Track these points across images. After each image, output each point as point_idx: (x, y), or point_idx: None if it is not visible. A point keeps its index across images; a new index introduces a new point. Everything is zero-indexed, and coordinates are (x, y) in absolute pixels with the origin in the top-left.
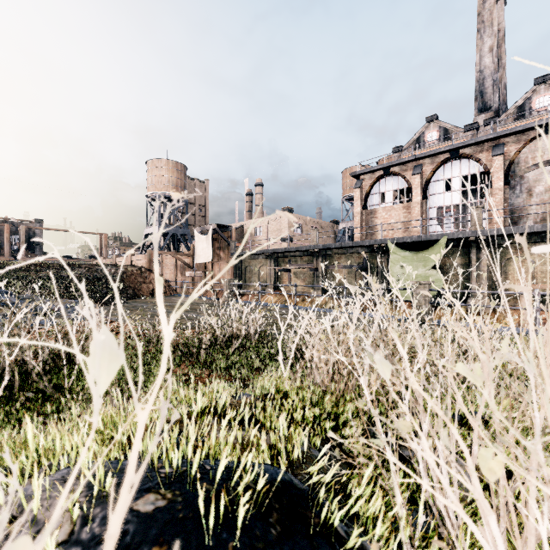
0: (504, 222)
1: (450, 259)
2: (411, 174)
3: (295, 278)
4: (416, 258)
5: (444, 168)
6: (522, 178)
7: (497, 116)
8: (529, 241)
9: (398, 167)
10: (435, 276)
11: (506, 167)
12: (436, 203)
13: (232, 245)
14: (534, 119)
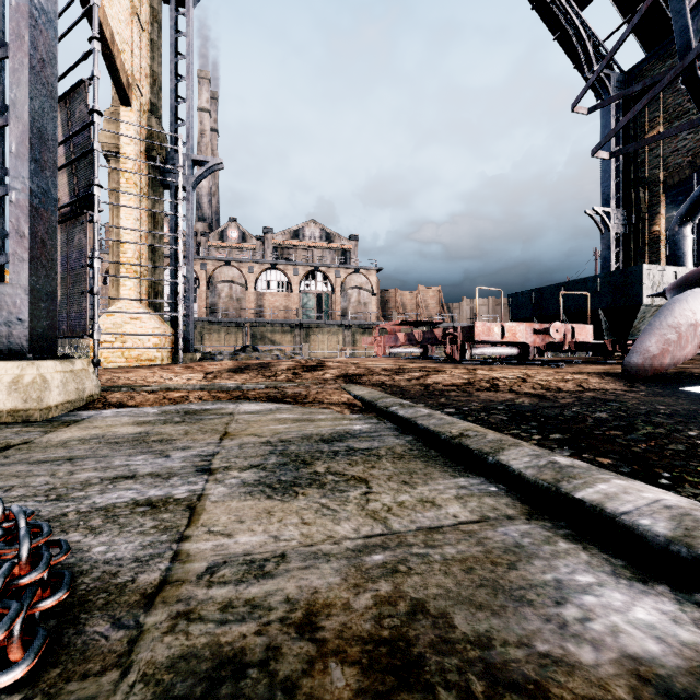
0: (207, 311)
1: None
2: None
3: None
4: None
5: None
6: (216, 287)
7: (209, 232)
8: (213, 326)
9: None
10: None
11: (208, 278)
12: (167, 291)
13: None
14: (229, 243)
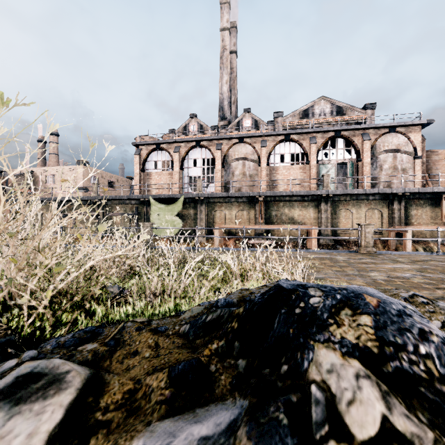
0: (222, 189)
1: (188, 211)
2: (173, 151)
3: (79, 223)
4: (167, 209)
5: (193, 151)
6: (230, 165)
7: (227, 125)
8: (224, 202)
9: (165, 145)
10: (177, 221)
11: (223, 157)
12: (188, 173)
13: (8, 191)
14: (244, 132)
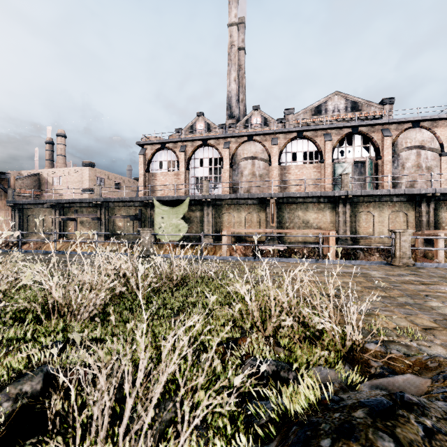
0: (230, 190)
1: (194, 213)
2: (179, 150)
3: (81, 226)
4: (172, 211)
5: (200, 150)
6: (238, 165)
7: (235, 123)
8: (232, 204)
9: (171, 144)
10: (182, 224)
11: (231, 156)
12: (195, 174)
13: (10, 193)
14: (253, 130)
